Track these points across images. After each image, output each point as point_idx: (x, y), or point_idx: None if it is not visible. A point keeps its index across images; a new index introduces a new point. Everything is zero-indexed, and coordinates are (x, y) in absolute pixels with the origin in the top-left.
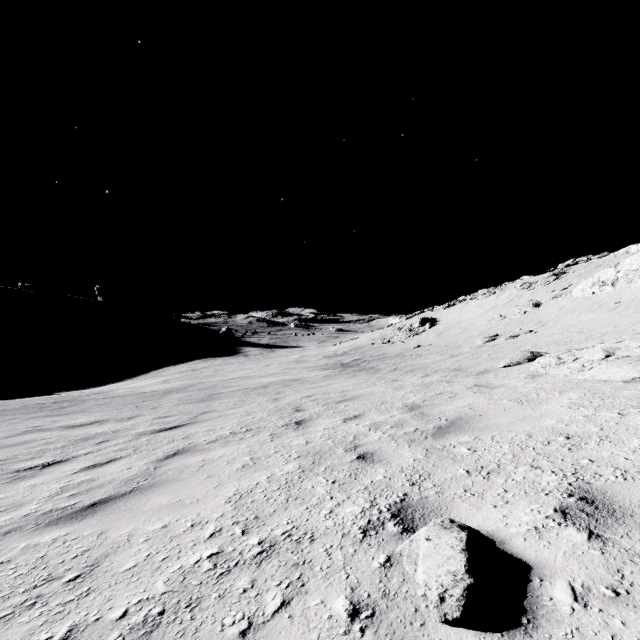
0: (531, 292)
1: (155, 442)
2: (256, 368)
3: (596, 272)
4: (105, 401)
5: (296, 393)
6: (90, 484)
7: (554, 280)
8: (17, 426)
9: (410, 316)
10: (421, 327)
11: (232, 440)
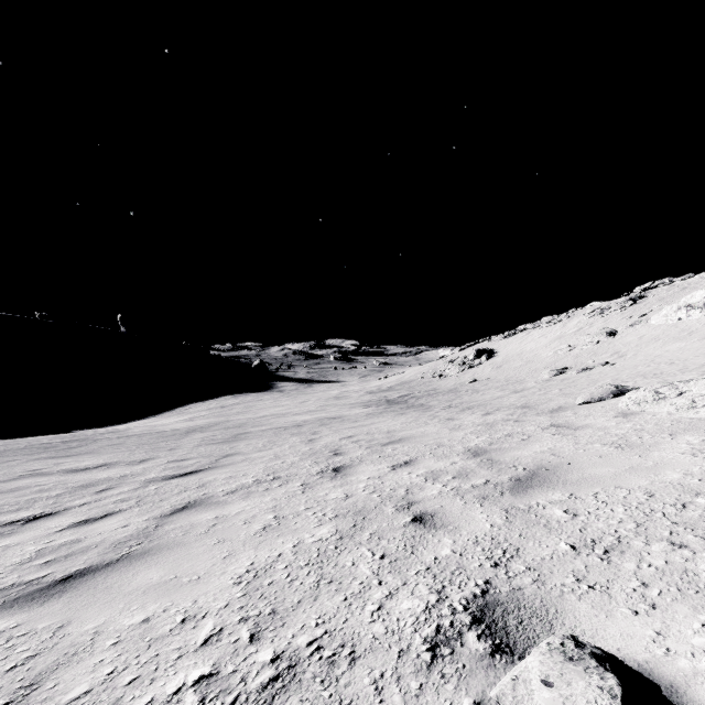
0: (604, 319)
1: (164, 491)
2: (291, 405)
3: (681, 296)
4: (119, 441)
5: (335, 433)
6: (73, 547)
7: (631, 305)
8: (14, 469)
9: (463, 347)
10: (476, 359)
11: (255, 491)
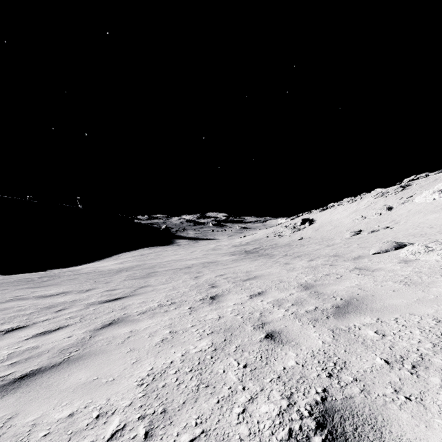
0: (384, 199)
1: (99, 312)
2: (184, 254)
3: (434, 184)
4: (74, 277)
5: (212, 272)
6: (32, 352)
7: (401, 190)
8: (5, 295)
9: (294, 217)
10: (302, 225)
11: (158, 312)
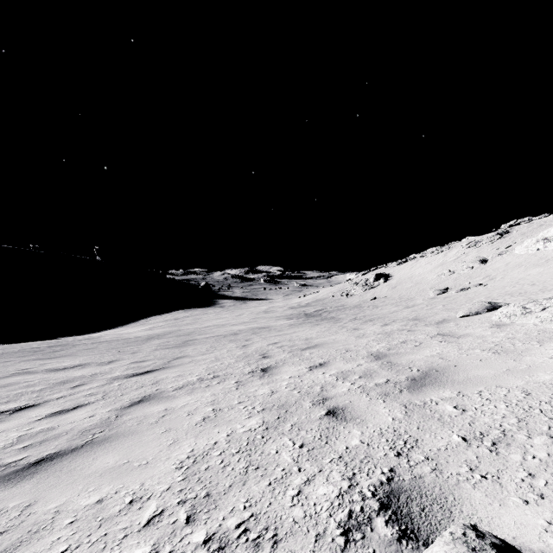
0: (477, 250)
1: (125, 387)
2: (229, 317)
3: (539, 231)
4: (92, 346)
5: (263, 340)
6: (47, 434)
7: (498, 239)
8: (8, 368)
9: (365, 272)
10: (376, 282)
11: (198, 387)
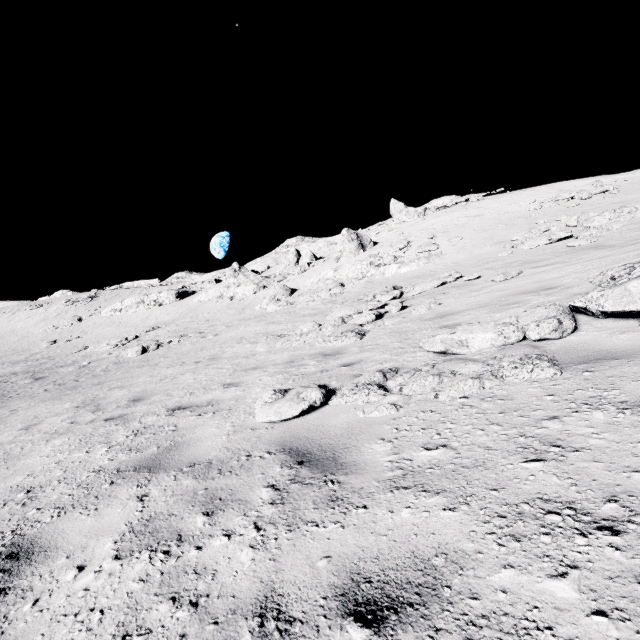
0: (75, 309)
1: None
2: None
3: (115, 300)
4: None
5: None
6: None
7: (91, 301)
8: None
9: None
10: None
11: None
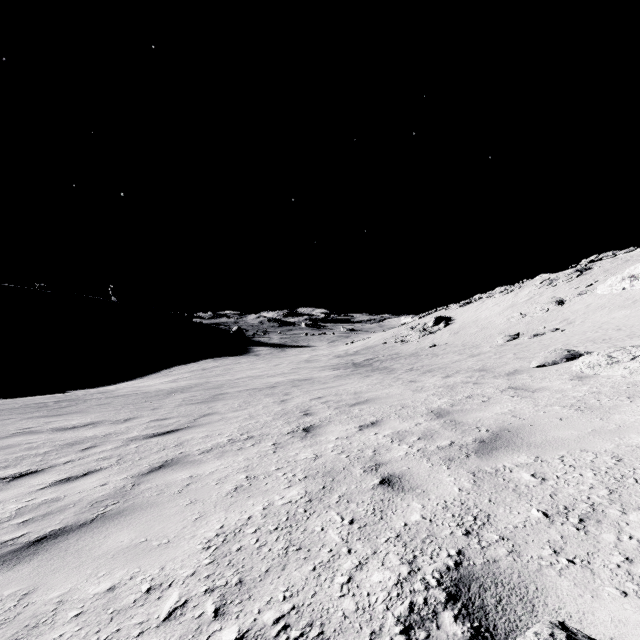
0: (553, 289)
1: (144, 450)
2: (265, 367)
3: (624, 267)
4: (106, 401)
5: (305, 394)
6: (51, 506)
7: (577, 276)
8: (7, 427)
9: (423, 315)
10: (435, 326)
11: (229, 450)
